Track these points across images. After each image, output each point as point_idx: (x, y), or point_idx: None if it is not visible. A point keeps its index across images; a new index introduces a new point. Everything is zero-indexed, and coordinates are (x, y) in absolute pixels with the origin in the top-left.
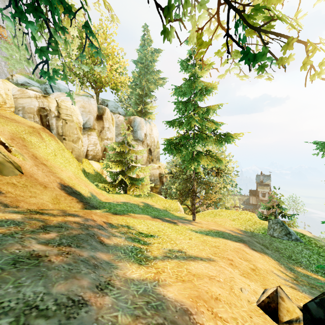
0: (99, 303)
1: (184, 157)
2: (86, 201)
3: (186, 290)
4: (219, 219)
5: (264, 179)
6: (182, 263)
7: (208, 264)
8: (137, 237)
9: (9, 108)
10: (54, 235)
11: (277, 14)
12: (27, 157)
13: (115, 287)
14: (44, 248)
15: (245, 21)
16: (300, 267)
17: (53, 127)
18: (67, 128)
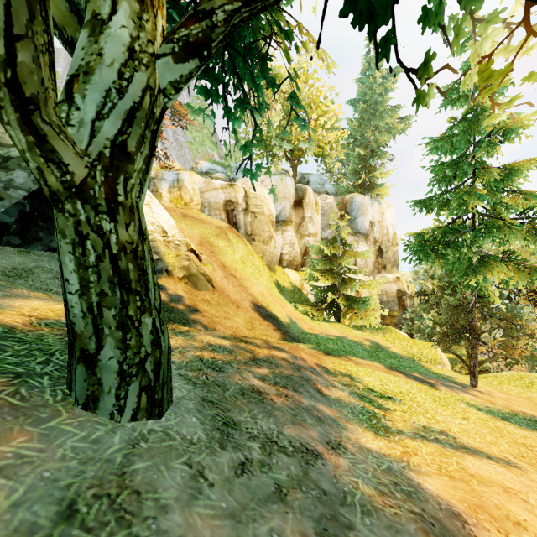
0: (334, 461)
1: (451, 264)
2: (285, 329)
3: (456, 490)
4: None
5: None
6: (448, 452)
7: (504, 469)
8: (367, 395)
9: (196, 206)
10: (266, 371)
11: None
12: (216, 266)
13: (348, 451)
14: (262, 384)
15: None
16: None
17: (240, 224)
18: (256, 225)
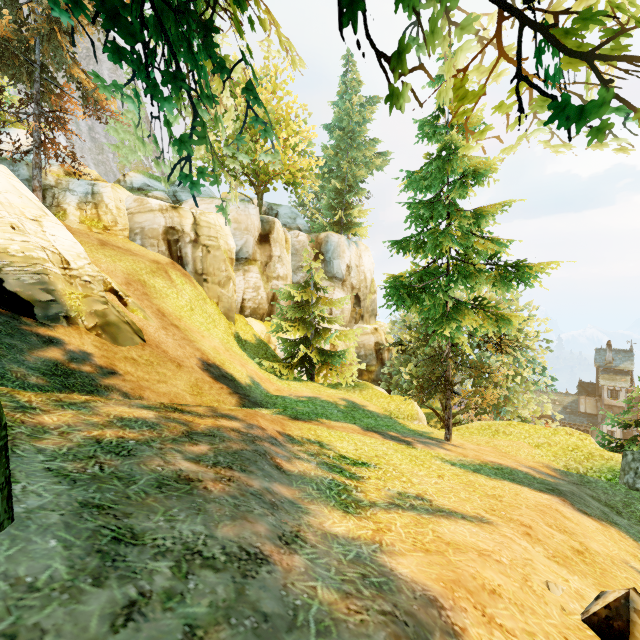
0: (285, 564)
1: (427, 312)
2: (244, 392)
3: (432, 566)
4: (504, 441)
5: (615, 359)
6: (423, 519)
7: (478, 529)
8: (338, 464)
9: (122, 232)
10: (205, 448)
11: (636, 10)
12: (150, 313)
13: (308, 543)
14: (195, 468)
15: (557, 44)
16: None
17: (187, 260)
18: (210, 261)
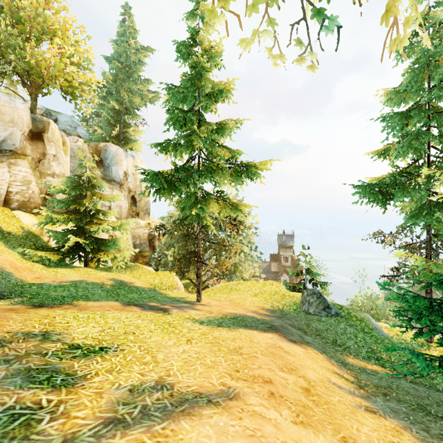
0: None
1: (184, 201)
2: None
3: None
4: (236, 295)
5: (287, 240)
6: (154, 438)
7: (226, 416)
8: (55, 363)
9: None
10: None
11: None
12: None
13: None
14: None
15: None
16: (350, 356)
17: None
18: None
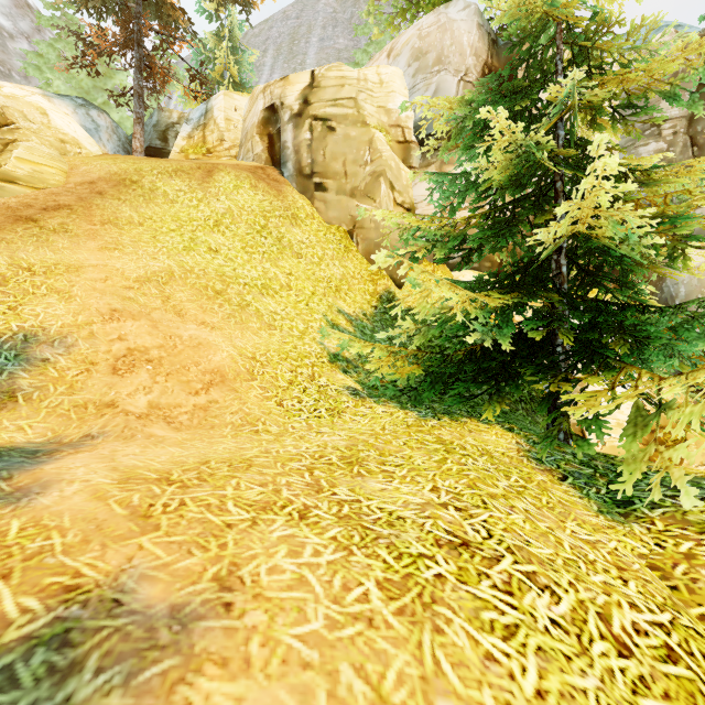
0: None
1: None
2: None
3: None
4: None
5: None
6: None
7: None
8: None
9: (228, 152)
10: None
11: None
12: (7, 202)
13: None
14: None
15: None
16: None
17: (285, 155)
18: (334, 150)
